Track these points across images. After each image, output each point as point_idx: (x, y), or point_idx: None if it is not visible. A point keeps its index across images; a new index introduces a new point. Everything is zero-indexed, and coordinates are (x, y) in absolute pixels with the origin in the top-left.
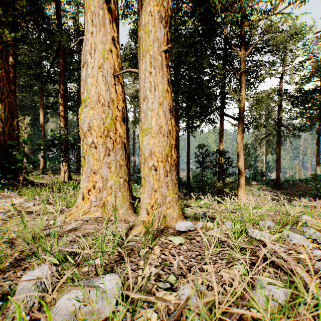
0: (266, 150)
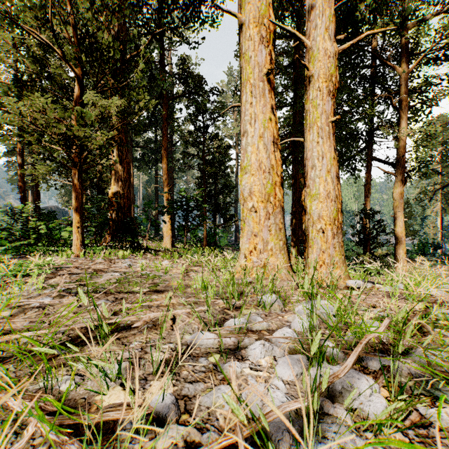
0: (442, 208)
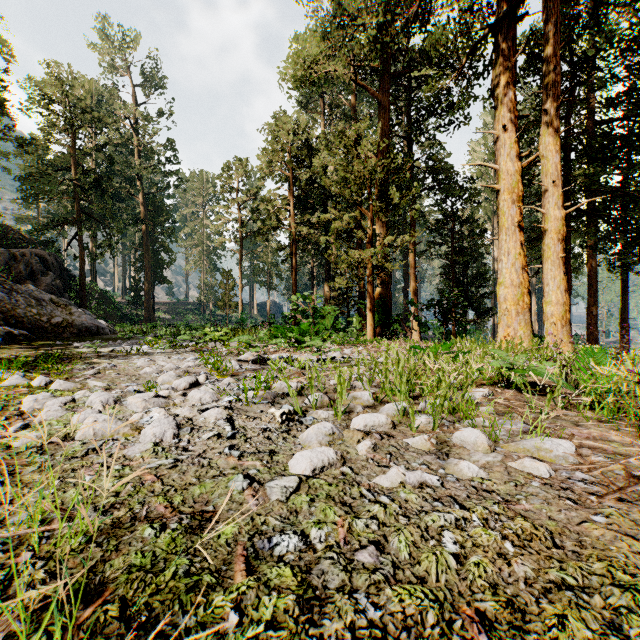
0: None
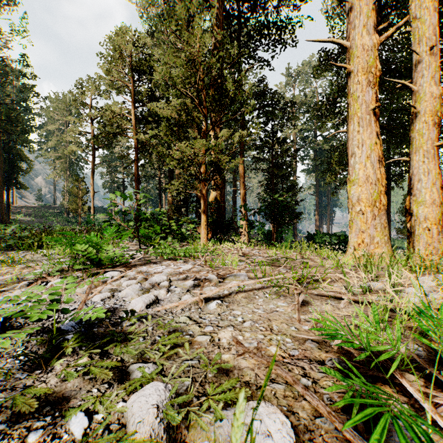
0: None
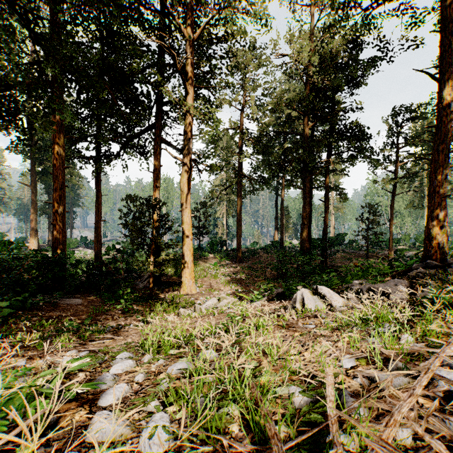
0: (227, 211)
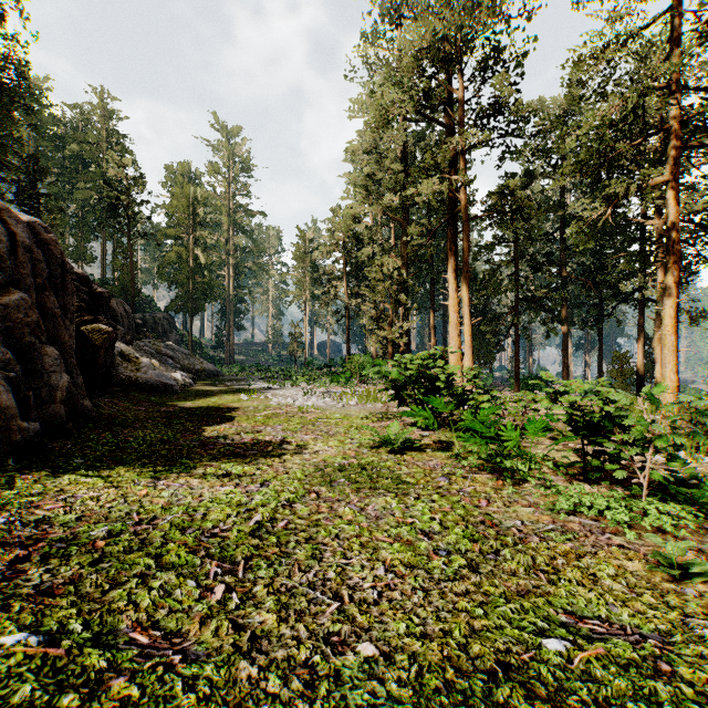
0: None
